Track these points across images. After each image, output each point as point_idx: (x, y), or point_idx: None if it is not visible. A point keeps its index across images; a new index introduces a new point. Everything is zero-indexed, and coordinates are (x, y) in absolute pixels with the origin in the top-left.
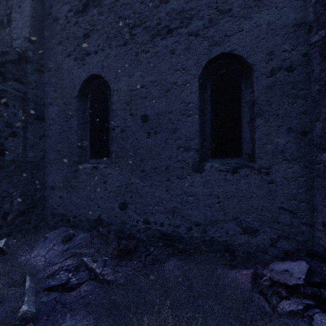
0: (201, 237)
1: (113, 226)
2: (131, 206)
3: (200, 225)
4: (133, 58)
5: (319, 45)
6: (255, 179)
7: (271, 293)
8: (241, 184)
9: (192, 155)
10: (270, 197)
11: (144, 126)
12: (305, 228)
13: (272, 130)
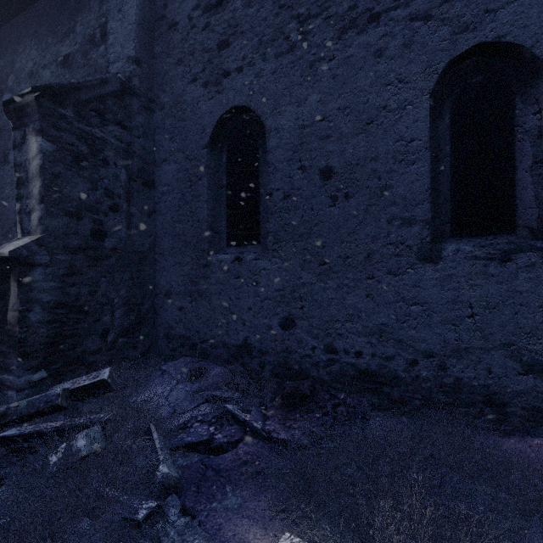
0: (437, 378)
1: (269, 356)
2: (302, 323)
3: (433, 356)
4: (305, 73)
5: None
6: None
7: None
8: (520, 282)
9: (417, 232)
10: None
11: (326, 185)
12: None
13: None
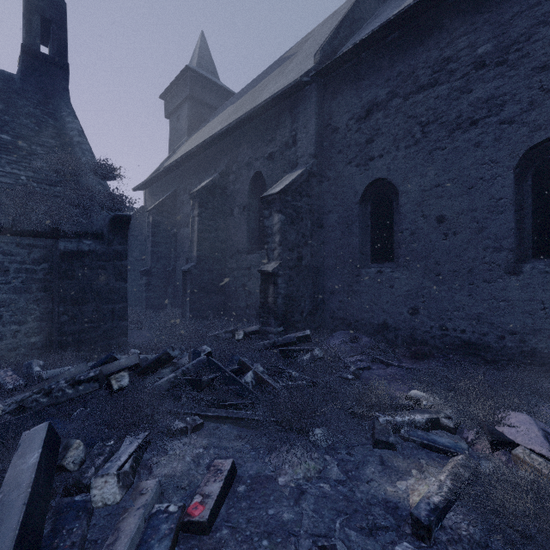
0: (518, 347)
1: (401, 331)
2: (423, 311)
3: (516, 334)
4: (425, 157)
5: None
6: None
7: None
8: None
9: (504, 256)
10: None
11: (440, 227)
12: None
13: None
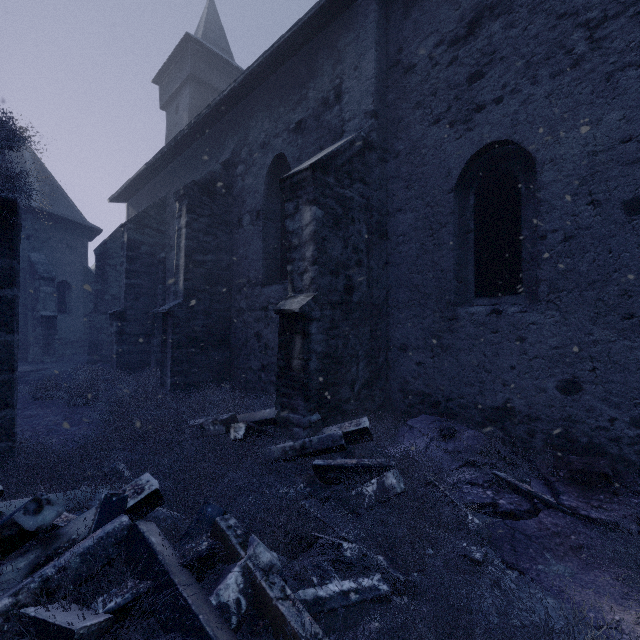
0: None
1: (541, 424)
2: (593, 388)
3: None
4: (598, 88)
5: None
6: None
7: None
8: None
9: None
10: None
11: (634, 221)
12: None
13: None
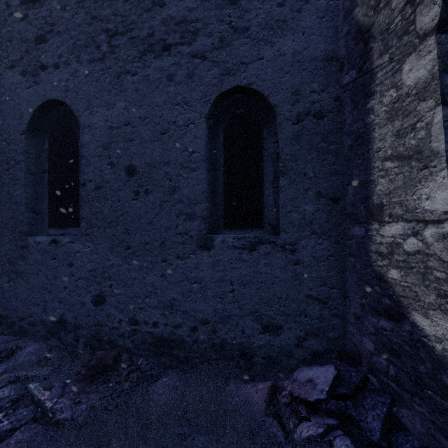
0: (210, 340)
1: (83, 330)
2: (111, 299)
3: (208, 323)
4: (113, 81)
5: (350, 89)
6: (278, 259)
7: (289, 413)
8: (261, 266)
9: (197, 225)
10: (296, 282)
11: (130, 181)
12: (336, 322)
13: (299, 194)
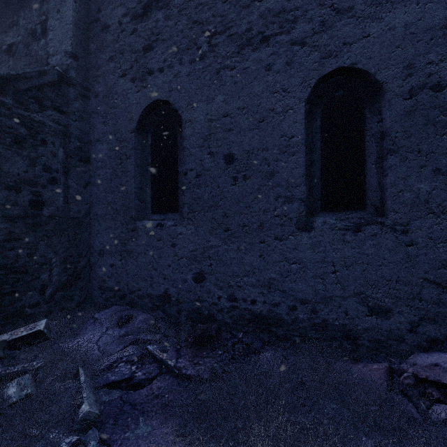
0: (310, 320)
1: (185, 304)
2: (210, 277)
3: (308, 303)
4: (213, 77)
5: None
6: (387, 240)
7: (417, 394)
8: (367, 247)
9: (296, 208)
10: (409, 264)
11: (229, 168)
12: None
13: (412, 172)
